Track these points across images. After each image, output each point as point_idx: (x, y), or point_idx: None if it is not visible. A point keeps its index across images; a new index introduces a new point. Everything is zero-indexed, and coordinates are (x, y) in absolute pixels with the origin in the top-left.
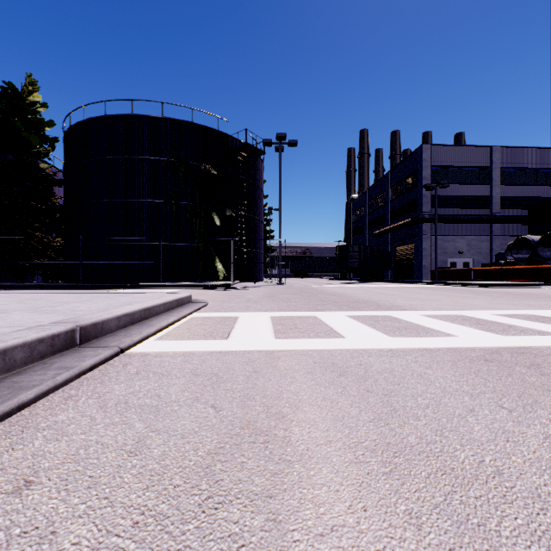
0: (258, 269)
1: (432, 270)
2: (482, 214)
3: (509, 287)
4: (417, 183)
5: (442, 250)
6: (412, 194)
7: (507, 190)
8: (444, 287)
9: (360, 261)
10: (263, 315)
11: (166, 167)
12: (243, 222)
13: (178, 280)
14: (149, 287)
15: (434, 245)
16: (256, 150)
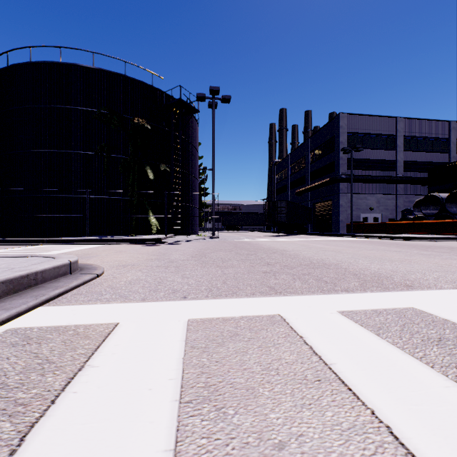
0: (193, 223)
1: (348, 224)
2: (390, 176)
3: (432, 241)
4: (335, 147)
5: (356, 207)
6: (330, 157)
7: (409, 155)
8: (370, 240)
9: (287, 215)
10: (173, 317)
11: (97, 118)
12: (177, 177)
13: (110, 233)
14: (69, 243)
15: (349, 202)
16: (191, 107)
